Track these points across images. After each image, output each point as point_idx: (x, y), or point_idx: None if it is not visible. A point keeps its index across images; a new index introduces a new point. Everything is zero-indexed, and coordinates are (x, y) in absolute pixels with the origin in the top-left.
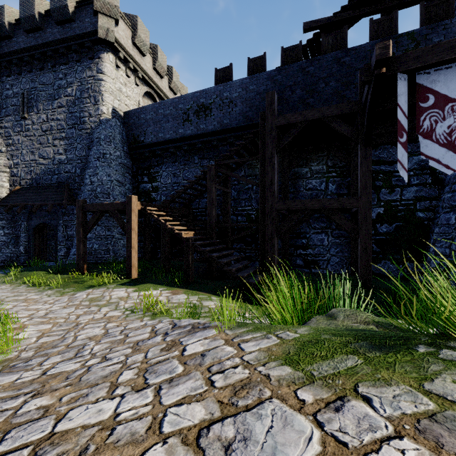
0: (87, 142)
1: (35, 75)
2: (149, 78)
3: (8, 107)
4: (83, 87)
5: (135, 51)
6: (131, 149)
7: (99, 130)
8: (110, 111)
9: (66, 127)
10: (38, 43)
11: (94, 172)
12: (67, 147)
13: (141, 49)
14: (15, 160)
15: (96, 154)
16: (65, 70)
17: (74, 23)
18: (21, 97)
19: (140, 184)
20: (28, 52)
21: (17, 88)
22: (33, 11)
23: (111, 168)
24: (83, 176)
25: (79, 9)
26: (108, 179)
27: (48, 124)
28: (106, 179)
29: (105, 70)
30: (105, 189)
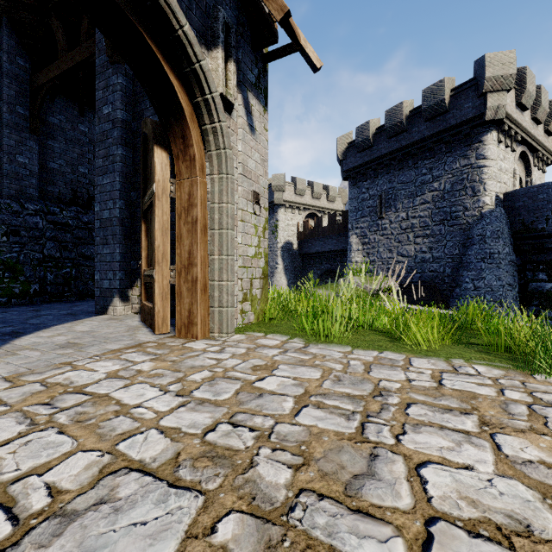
0: (461, 239)
1: (393, 175)
2: (527, 134)
3: (363, 209)
4: (454, 179)
5: (517, 111)
6: (517, 239)
7: (481, 226)
8: (492, 200)
9: (431, 223)
10: (401, 145)
11: (478, 275)
12: (432, 244)
13: (525, 105)
14: (371, 258)
15: (479, 255)
16: (429, 164)
17: (447, 113)
18: (378, 198)
19: (528, 281)
20: (388, 156)
21: (373, 191)
22: (401, 118)
23: (500, 270)
24: (454, 276)
25: (455, 97)
26: (499, 284)
27: (408, 222)
28: (496, 284)
29: (488, 153)
30: (496, 296)
